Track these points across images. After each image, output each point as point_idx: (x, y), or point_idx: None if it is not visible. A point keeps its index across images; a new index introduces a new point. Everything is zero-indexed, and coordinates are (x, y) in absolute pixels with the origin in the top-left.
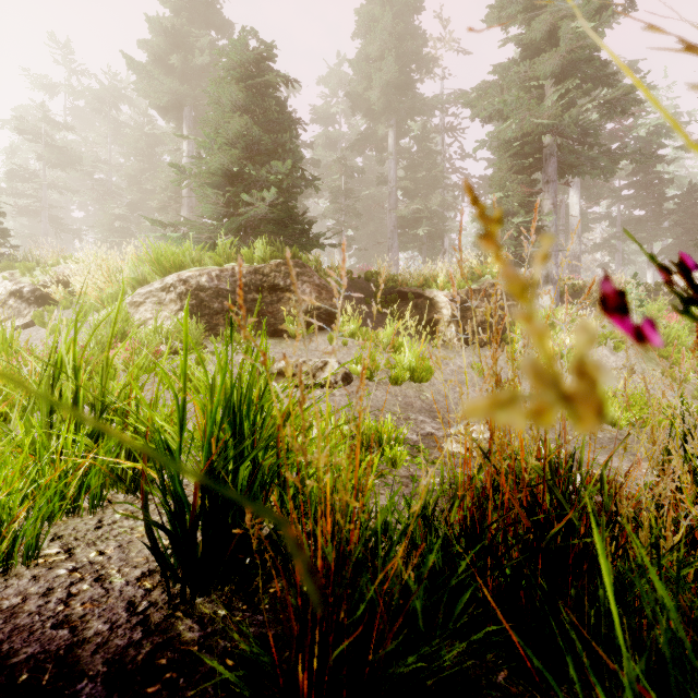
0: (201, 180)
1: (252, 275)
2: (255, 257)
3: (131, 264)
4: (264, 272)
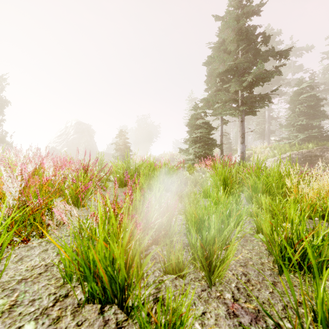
0: (287, 125)
1: (308, 153)
2: (309, 148)
3: (271, 152)
4: (312, 151)
